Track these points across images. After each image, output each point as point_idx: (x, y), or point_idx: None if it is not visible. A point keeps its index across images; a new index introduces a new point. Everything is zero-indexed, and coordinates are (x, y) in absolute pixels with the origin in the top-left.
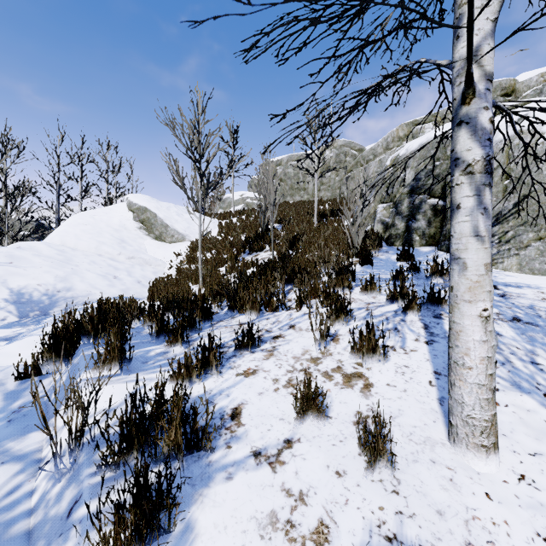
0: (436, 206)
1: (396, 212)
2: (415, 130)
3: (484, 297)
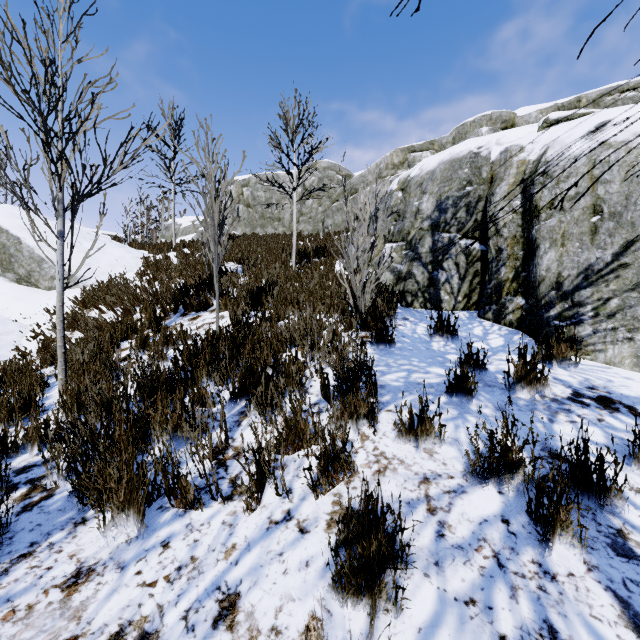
0: (471, 251)
1: (413, 255)
2: (412, 158)
3: None
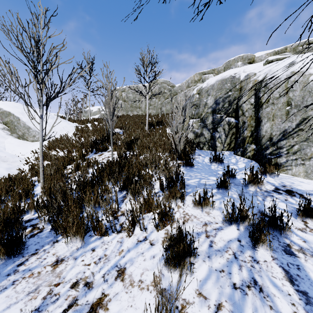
0: (230, 123)
1: (203, 125)
2: (204, 77)
3: None
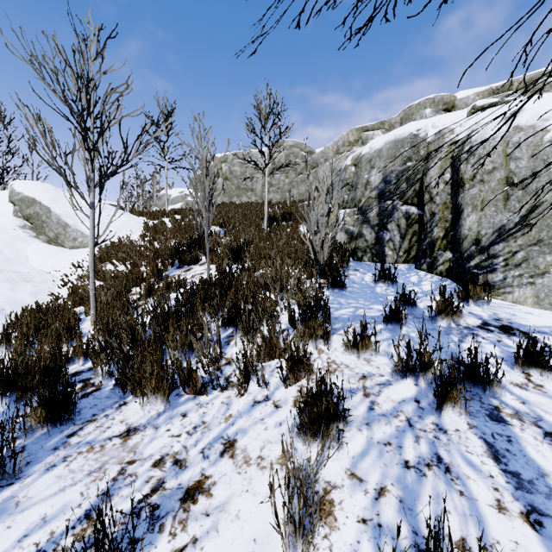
0: (410, 215)
1: (363, 219)
2: (365, 136)
3: None
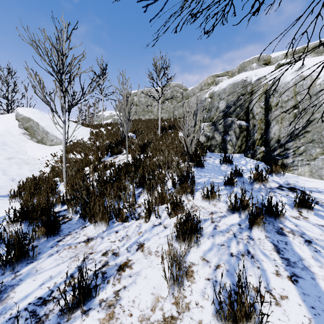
0: (241, 126)
1: (215, 128)
2: (217, 80)
3: None
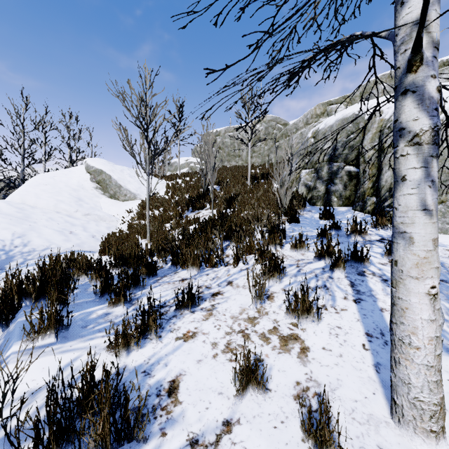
0: (351, 172)
1: (317, 176)
2: (330, 109)
3: (432, 274)
